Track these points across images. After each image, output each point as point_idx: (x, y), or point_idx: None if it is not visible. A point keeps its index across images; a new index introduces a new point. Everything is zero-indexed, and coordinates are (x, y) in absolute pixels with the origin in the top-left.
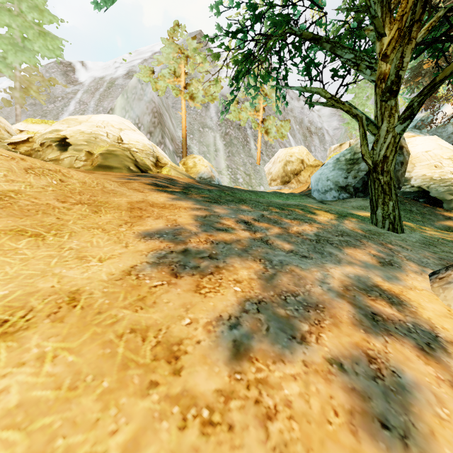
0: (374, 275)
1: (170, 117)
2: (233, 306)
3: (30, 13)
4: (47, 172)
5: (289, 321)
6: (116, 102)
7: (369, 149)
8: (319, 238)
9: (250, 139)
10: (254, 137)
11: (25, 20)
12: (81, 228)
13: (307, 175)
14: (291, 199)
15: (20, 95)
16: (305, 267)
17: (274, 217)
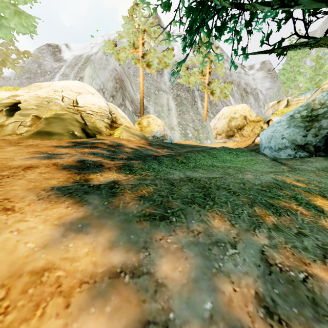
0: None
1: (130, 83)
2: None
3: None
4: None
5: None
6: (85, 72)
7: None
8: None
9: (198, 99)
10: (201, 98)
11: (2, 1)
12: None
13: (250, 130)
14: (242, 155)
15: None
16: None
17: (290, 262)
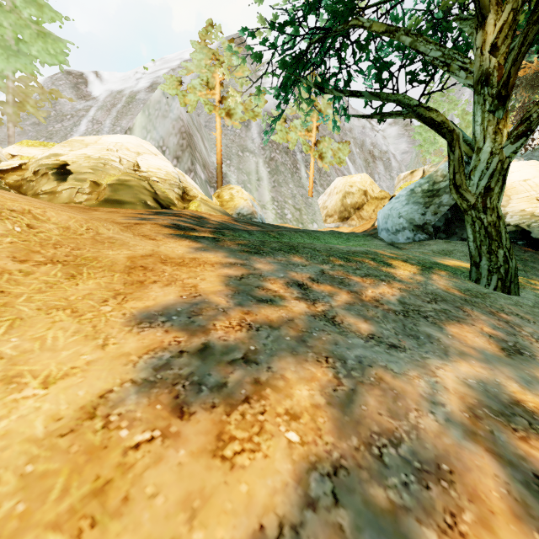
0: (504, 378)
1: (202, 139)
2: (286, 491)
3: (26, 9)
4: (8, 214)
5: (398, 526)
6: (135, 121)
7: None
8: (406, 308)
9: (301, 166)
10: (305, 163)
11: (19, 18)
12: (35, 311)
13: (371, 210)
14: (353, 240)
15: (14, 111)
16: (399, 370)
17: (338, 274)
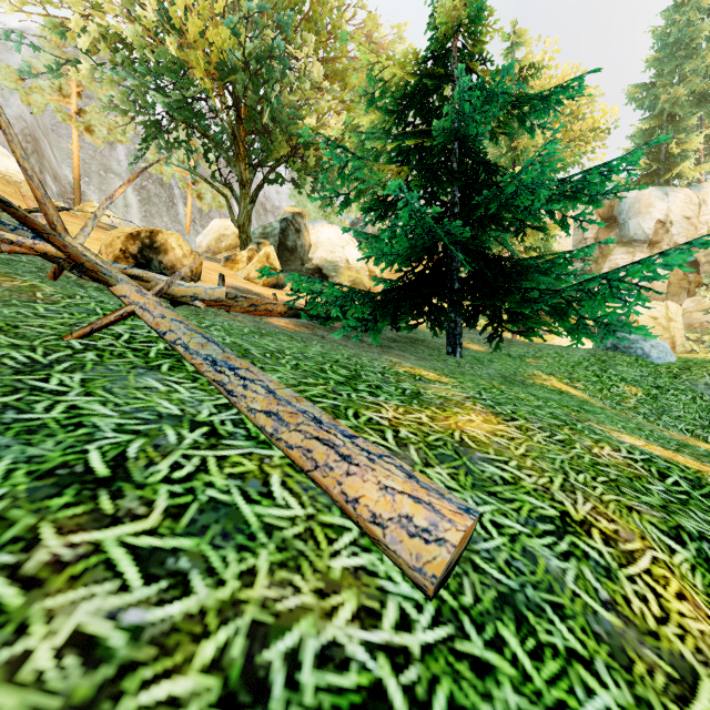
0: None
1: (50, 146)
2: None
3: None
4: (6, 185)
5: None
6: None
7: (277, 228)
8: None
9: (179, 202)
10: (184, 200)
11: None
12: None
13: None
14: None
15: None
16: None
17: None
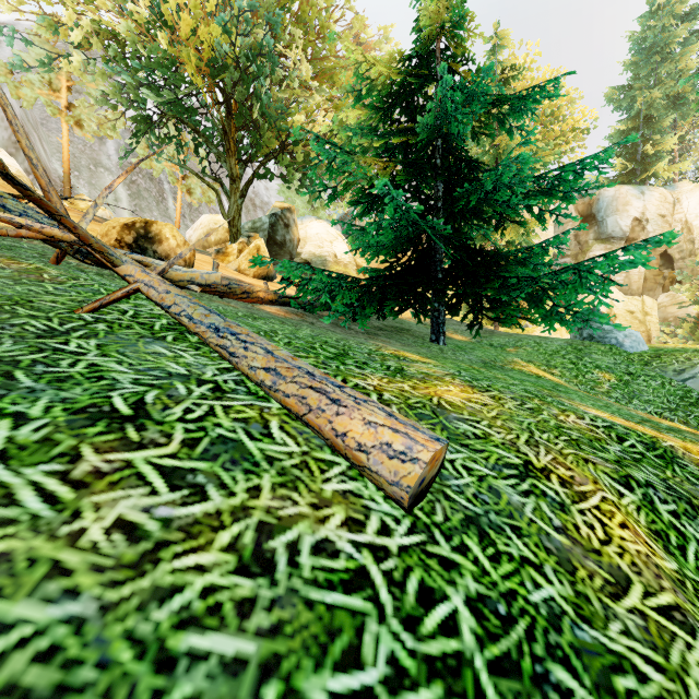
0: None
1: (40, 140)
2: None
3: None
4: None
5: None
6: None
7: (267, 223)
8: None
9: (169, 196)
10: (174, 195)
11: None
12: None
13: None
14: None
15: None
16: None
17: None
